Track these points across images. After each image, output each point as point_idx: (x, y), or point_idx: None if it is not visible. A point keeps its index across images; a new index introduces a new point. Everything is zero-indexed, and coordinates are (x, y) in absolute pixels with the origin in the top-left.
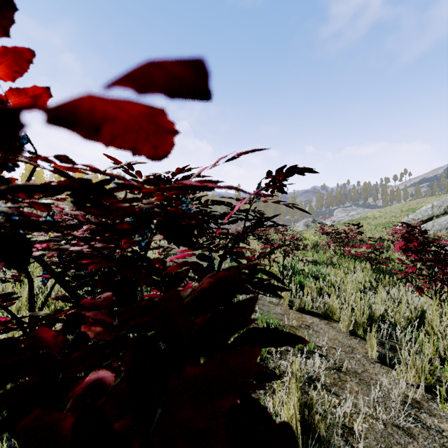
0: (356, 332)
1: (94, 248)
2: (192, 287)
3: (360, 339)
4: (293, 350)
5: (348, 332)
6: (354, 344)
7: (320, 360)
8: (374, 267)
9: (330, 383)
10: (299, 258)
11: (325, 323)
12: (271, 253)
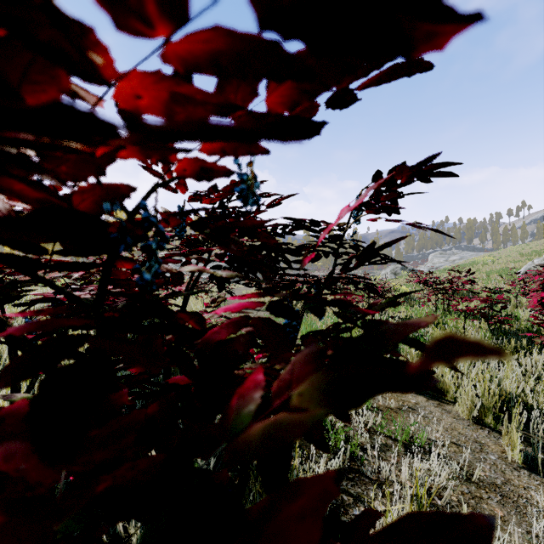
0: (483, 420)
1: (51, 286)
2: (257, 364)
3: (490, 431)
4: (395, 444)
5: (471, 418)
6: (482, 438)
7: (438, 463)
8: (493, 327)
9: (458, 502)
10: (389, 314)
11: (435, 405)
12: (396, 303)
